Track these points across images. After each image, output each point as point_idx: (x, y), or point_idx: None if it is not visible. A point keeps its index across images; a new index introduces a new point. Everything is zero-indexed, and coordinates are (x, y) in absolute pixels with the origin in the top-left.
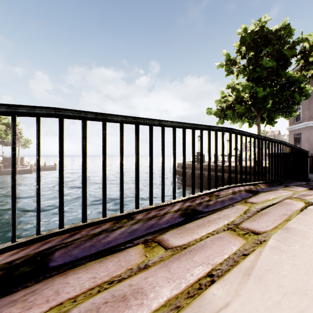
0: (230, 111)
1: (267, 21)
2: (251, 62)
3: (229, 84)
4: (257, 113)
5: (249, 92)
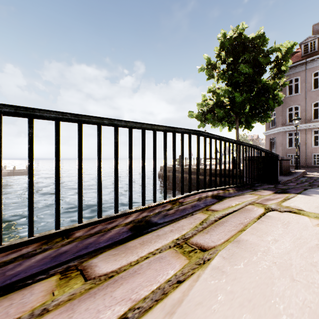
0: (210, 115)
1: (244, 28)
2: (230, 67)
3: (210, 88)
4: (235, 118)
5: (228, 96)
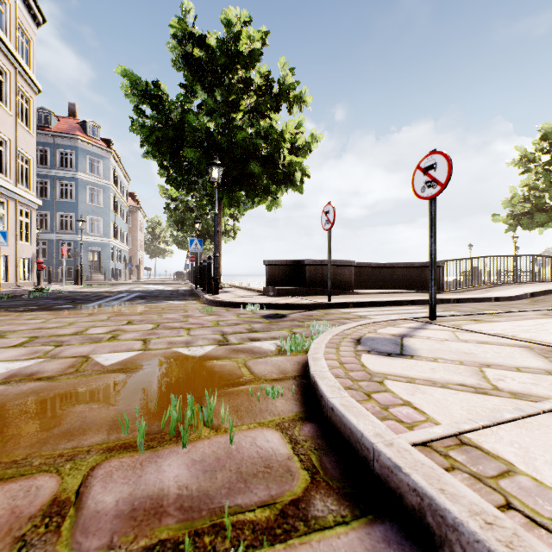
0: (527, 220)
1: None
2: None
3: (524, 182)
4: None
5: None
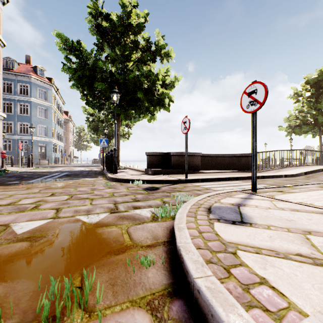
0: (298, 129)
1: None
2: (314, 96)
3: (296, 108)
4: (318, 129)
5: (312, 118)
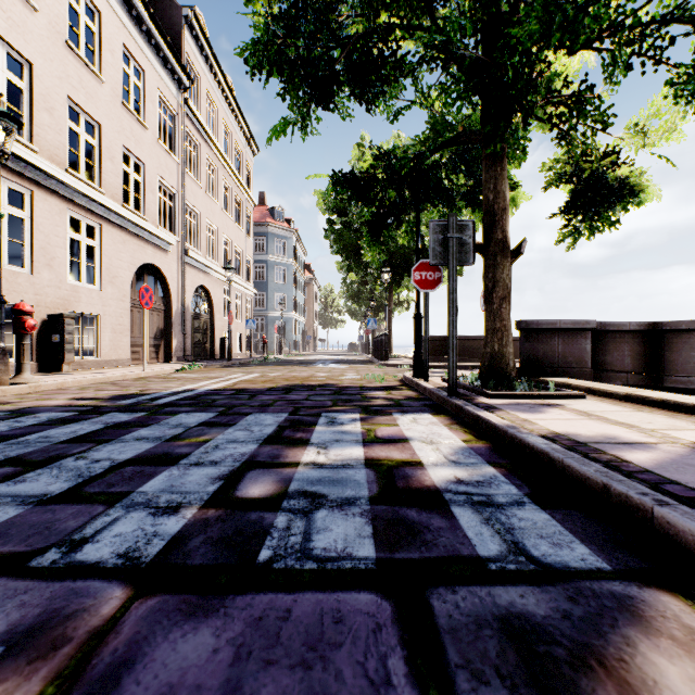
0: None
1: None
2: None
3: None
4: None
5: None
